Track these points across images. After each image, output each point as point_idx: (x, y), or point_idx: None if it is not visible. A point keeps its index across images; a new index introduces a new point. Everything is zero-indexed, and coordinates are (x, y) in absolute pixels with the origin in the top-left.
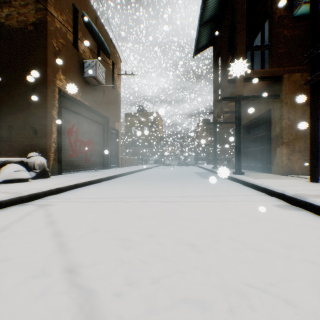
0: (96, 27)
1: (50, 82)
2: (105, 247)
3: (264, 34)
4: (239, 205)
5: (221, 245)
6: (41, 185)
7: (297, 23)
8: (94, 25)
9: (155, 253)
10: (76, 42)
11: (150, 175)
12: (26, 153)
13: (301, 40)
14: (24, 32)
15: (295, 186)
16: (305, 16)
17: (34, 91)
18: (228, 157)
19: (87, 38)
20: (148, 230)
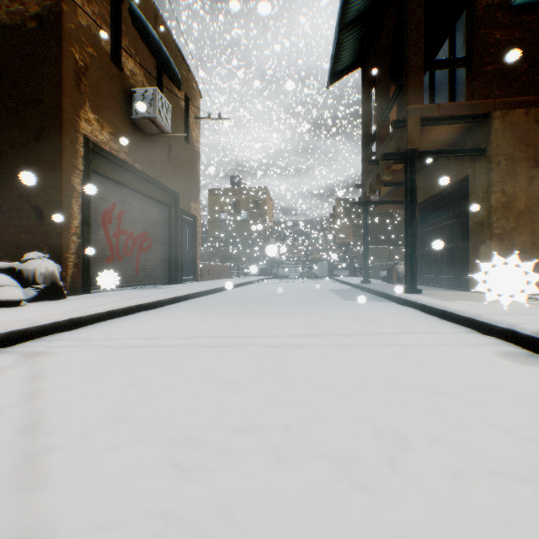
0: (155, 31)
1: (67, 124)
2: (135, 469)
3: (454, 42)
4: (428, 353)
5: (418, 461)
6: (40, 314)
7: (519, 19)
8: (152, 27)
9: (258, 489)
10: (119, 55)
11: (251, 294)
12: (23, 255)
13: (525, 48)
14: (21, 33)
15: (529, 315)
16: (533, 5)
17: (38, 141)
18: (387, 264)
19: (138, 49)
20: (242, 415)
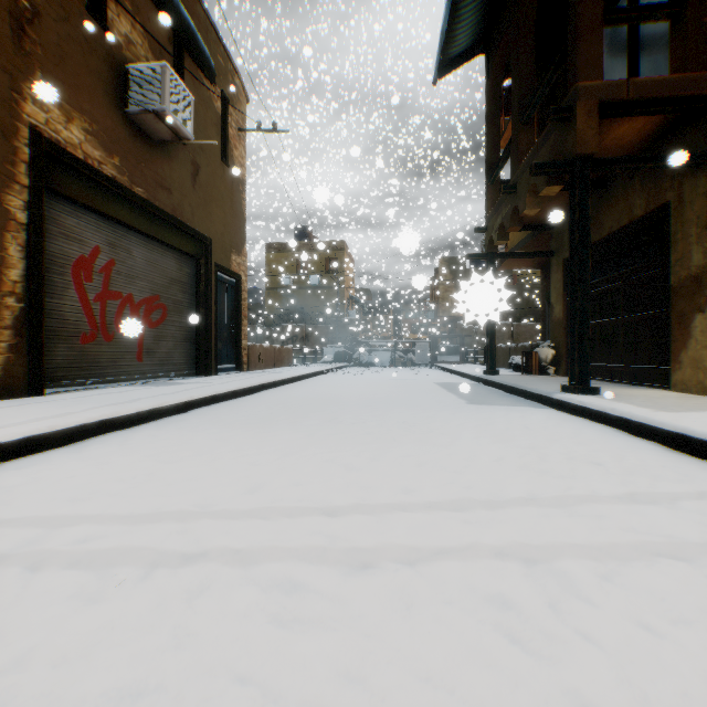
0: None
1: None
2: None
3: None
4: None
5: None
6: None
7: None
8: None
9: None
10: (102, 6)
11: (319, 393)
12: None
13: None
14: None
15: None
16: None
17: None
18: (518, 346)
19: (140, 6)
20: None
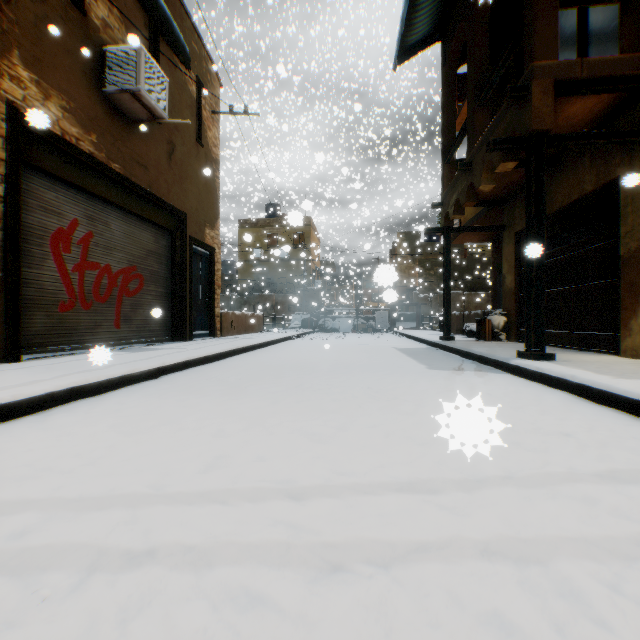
0: None
1: None
2: None
3: None
4: None
5: None
6: None
7: None
8: None
9: None
10: None
11: (286, 358)
12: None
13: None
14: None
15: None
16: None
17: None
18: (471, 313)
19: None
20: None
